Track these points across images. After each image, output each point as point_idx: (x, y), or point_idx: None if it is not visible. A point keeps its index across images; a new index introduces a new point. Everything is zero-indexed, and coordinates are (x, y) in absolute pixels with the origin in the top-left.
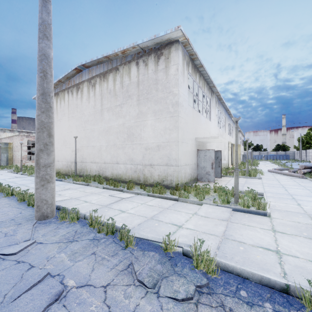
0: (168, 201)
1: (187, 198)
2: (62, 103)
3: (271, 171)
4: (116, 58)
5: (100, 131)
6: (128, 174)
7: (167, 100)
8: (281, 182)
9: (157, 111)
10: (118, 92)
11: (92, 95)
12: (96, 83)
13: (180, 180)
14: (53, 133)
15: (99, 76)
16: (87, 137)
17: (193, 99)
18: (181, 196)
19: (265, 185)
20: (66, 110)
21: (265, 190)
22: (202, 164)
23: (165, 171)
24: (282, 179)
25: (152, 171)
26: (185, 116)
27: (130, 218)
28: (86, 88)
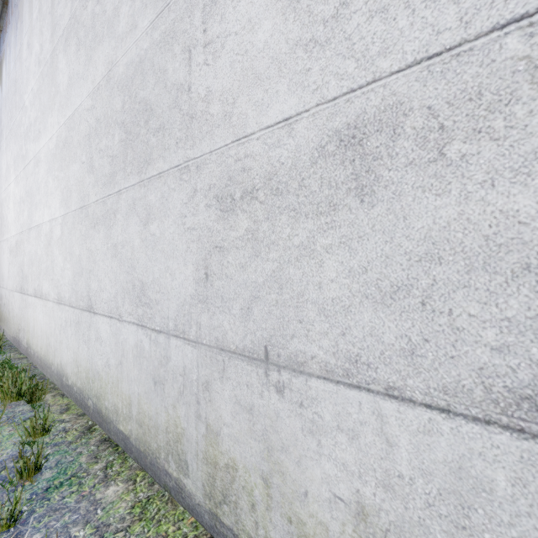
0: None
1: None
2: None
3: None
4: None
5: (50, 156)
6: (127, 387)
7: None
8: None
9: None
10: None
11: (36, 13)
12: None
13: None
14: None
15: None
16: (29, 194)
17: None
18: None
19: None
20: (3, 116)
21: None
22: None
23: (472, 504)
24: None
25: (283, 429)
26: None
27: None
28: (27, 2)
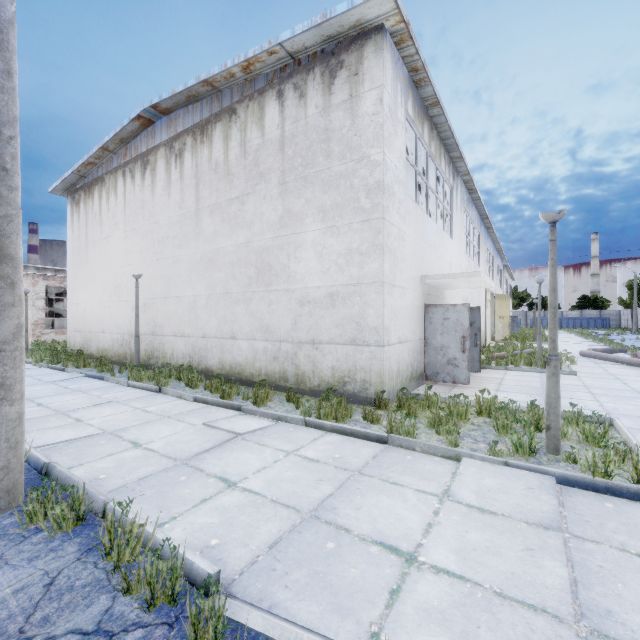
0: (361, 444)
1: (414, 436)
2: (111, 199)
3: (588, 355)
4: (230, 85)
5: (194, 262)
6: (259, 364)
7: (354, 180)
8: (631, 384)
9: (328, 209)
10: (234, 168)
11: (176, 177)
12: (184, 148)
13: (388, 382)
14: (14, 251)
15: (192, 132)
16: (166, 277)
17: (416, 182)
18: (394, 428)
19: (599, 394)
20: (120, 215)
21: (608, 409)
22: (438, 340)
23: (348, 358)
24: (626, 375)
25: (317, 357)
26: (400, 220)
27: (249, 512)
28: (163, 163)
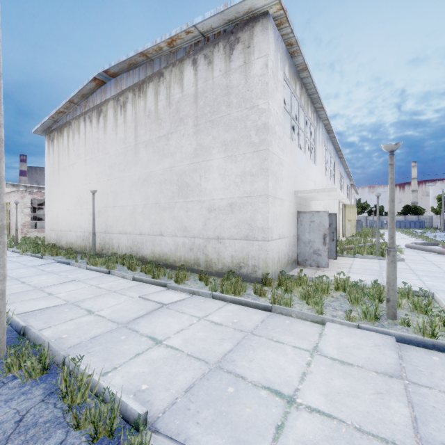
0: (253, 312)
1: (290, 306)
2: (75, 137)
3: (411, 247)
4: (159, 55)
5: (134, 181)
6: (180, 253)
7: (247, 122)
8: (443, 268)
9: (229, 143)
10: (162, 114)
11: (121, 121)
12: (127, 101)
13: (271, 266)
14: None
15: (132, 90)
16: (114, 192)
17: (291, 125)
18: (276, 300)
19: (421, 275)
20: (82, 148)
21: (429, 286)
22: (306, 236)
23: (243, 249)
24: (439, 261)
25: (221, 249)
26: (280, 151)
27: (171, 364)
28: (112, 112)
